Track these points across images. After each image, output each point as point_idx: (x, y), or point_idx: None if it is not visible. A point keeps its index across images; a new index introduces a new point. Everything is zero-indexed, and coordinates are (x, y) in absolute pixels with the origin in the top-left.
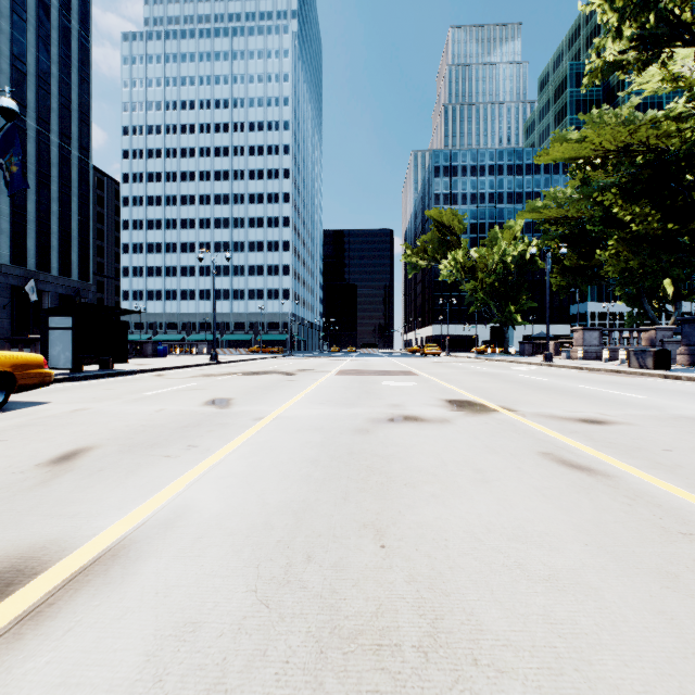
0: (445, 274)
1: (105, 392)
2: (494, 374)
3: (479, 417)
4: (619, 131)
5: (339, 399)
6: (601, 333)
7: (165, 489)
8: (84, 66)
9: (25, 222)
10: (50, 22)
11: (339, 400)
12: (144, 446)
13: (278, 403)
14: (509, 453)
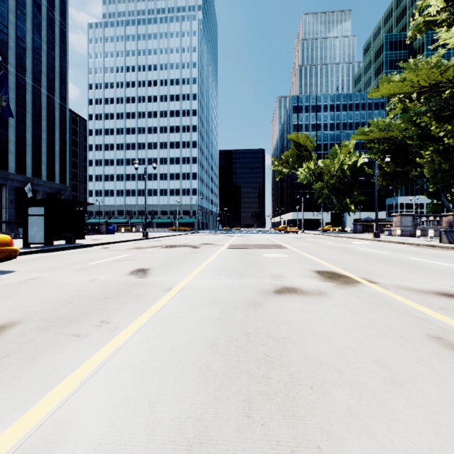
0: (302, 177)
1: (61, 262)
2: (342, 247)
3: (349, 289)
4: (432, 72)
5: (232, 269)
6: (413, 218)
7: (54, 390)
8: (63, 44)
9: (25, 145)
10: (41, 15)
11: (232, 270)
12: (62, 322)
13: (185, 273)
14: (399, 336)
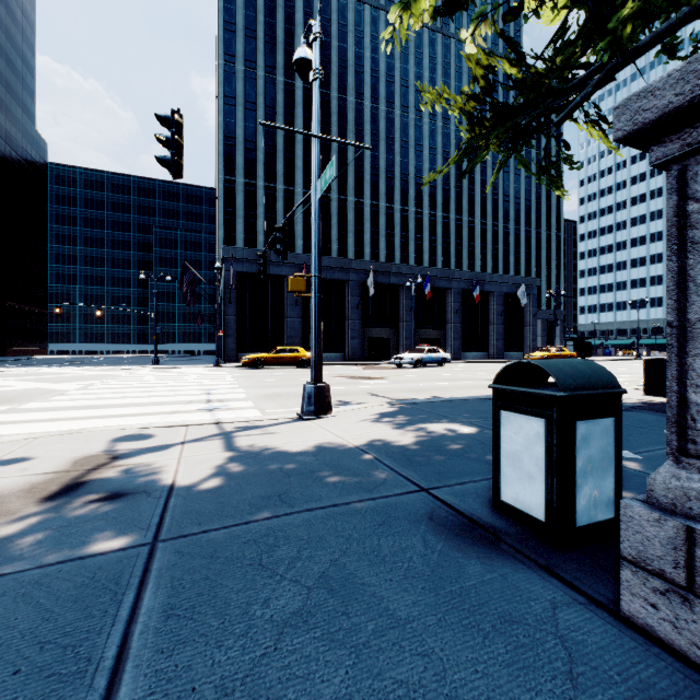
0: None
1: None
2: None
3: None
4: None
5: None
6: None
7: None
8: None
9: None
10: None
11: None
12: None
13: (631, 365)
14: None
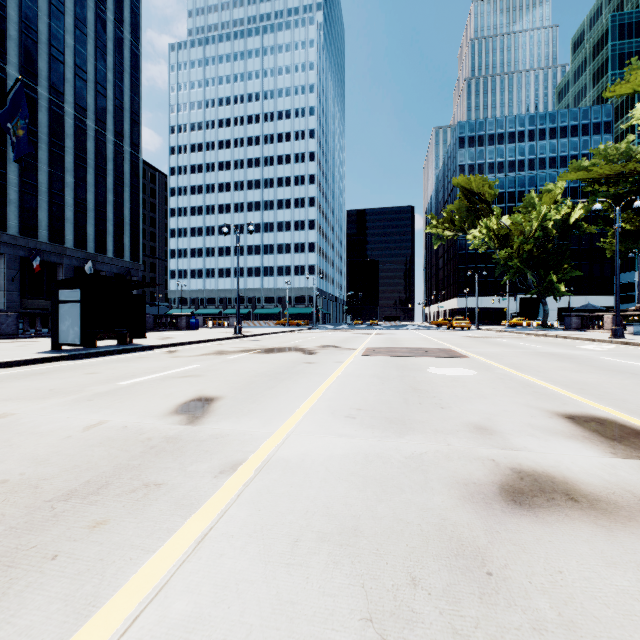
0: (476, 242)
1: (80, 379)
2: (568, 356)
3: None
4: None
5: (376, 404)
6: None
7: None
8: (134, 72)
9: (86, 210)
10: (106, 34)
11: (376, 407)
12: None
13: (281, 413)
14: None
